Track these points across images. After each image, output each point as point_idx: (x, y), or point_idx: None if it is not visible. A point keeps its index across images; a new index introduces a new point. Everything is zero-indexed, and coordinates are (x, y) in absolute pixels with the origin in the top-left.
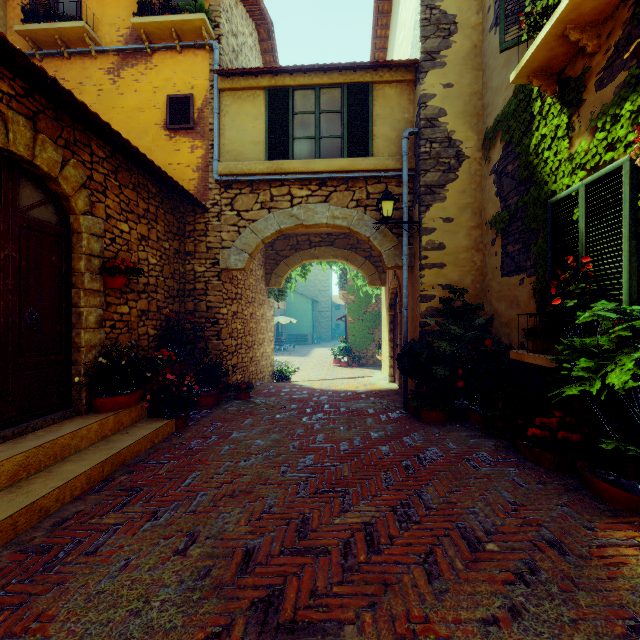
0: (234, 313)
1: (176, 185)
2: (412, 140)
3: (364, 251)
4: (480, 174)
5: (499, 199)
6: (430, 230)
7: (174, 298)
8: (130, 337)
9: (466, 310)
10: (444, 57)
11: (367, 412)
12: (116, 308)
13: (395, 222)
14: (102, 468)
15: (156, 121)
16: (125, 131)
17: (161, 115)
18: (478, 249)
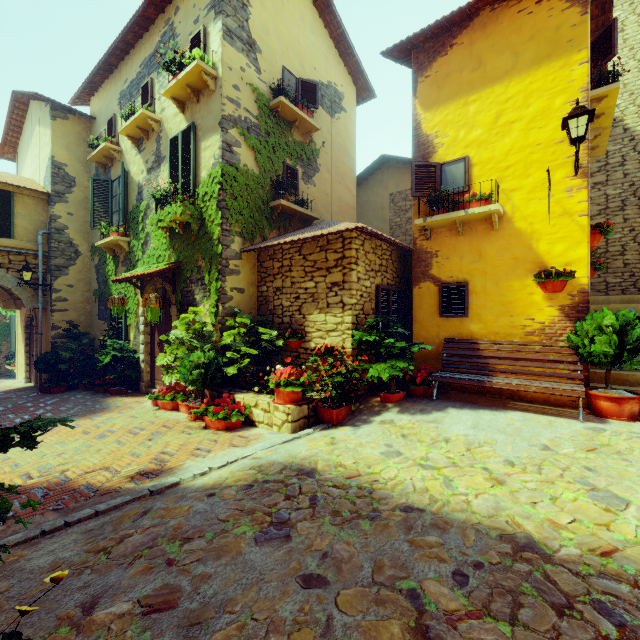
0: None
1: None
2: (46, 234)
3: None
4: (90, 264)
5: (98, 282)
6: (58, 290)
7: None
8: None
9: (79, 335)
10: (68, 198)
11: (12, 397)
12: None
13: (33, 284)
14: None
15: None
16: None
17: None
18: (89, 302)
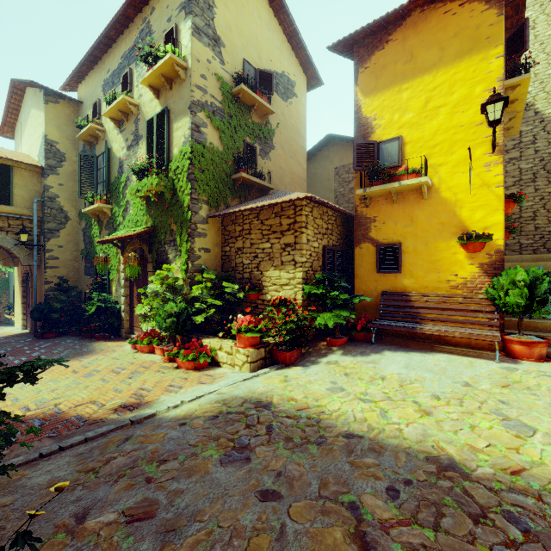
0: None
1: None
2: (40, 202)
3: None
4: (78, 228)
5: (84, 243)
6: (51, 250)
7: None
8: None
9: (69, 289)
10: (59, 171)
11: (11, 341)
12: None
13: (29, 244)
14: None
15: None
16: None
17: None
18: (77, 260)
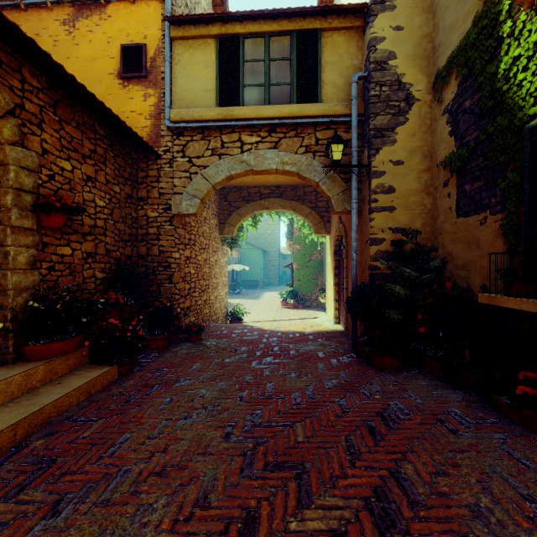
0: (187, 258)
1: (123, 126)
2: (360, 86)
3: (310, 202)
4: (430, 117)
5: (454, 138)
6: (380, 173)
7: (125, 242)
8: (73, 280)
9: (420, 252)
10: None
11: (317, 356)
12: (55, 249)
13: (344, 166)
14: (14, 432)
15: (110, 70)
16: (80, 80)
17: (115, 64)
18: (428, 192)
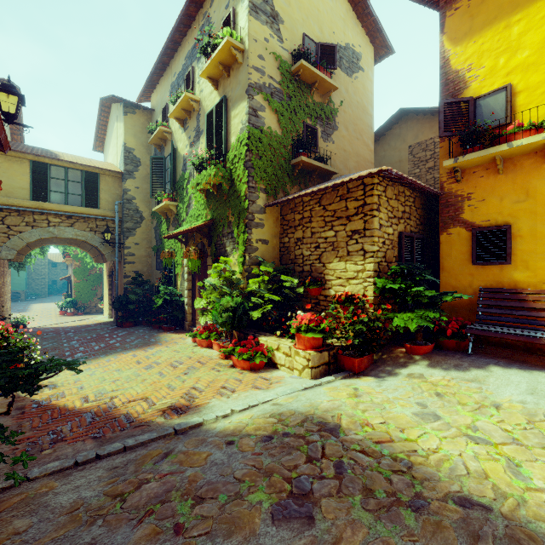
0: None
1: None
2: (121, 204)
3: None
4: (151, 226)
5: (156, 240)
6: (129, 247)
7: None
8: None
9: (143, 282)
10: (135, 175)
11: (97, 329)
12: None
13: (112, 242)
14: None
15: None
16: None
17: None
18: (150, 257)
